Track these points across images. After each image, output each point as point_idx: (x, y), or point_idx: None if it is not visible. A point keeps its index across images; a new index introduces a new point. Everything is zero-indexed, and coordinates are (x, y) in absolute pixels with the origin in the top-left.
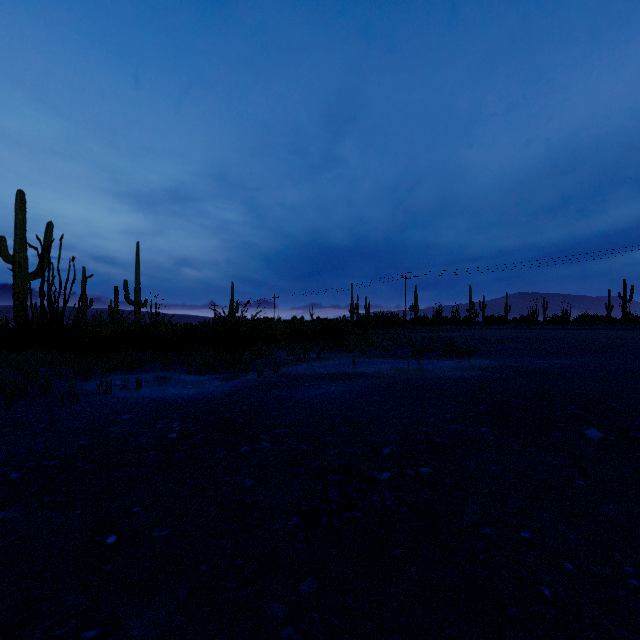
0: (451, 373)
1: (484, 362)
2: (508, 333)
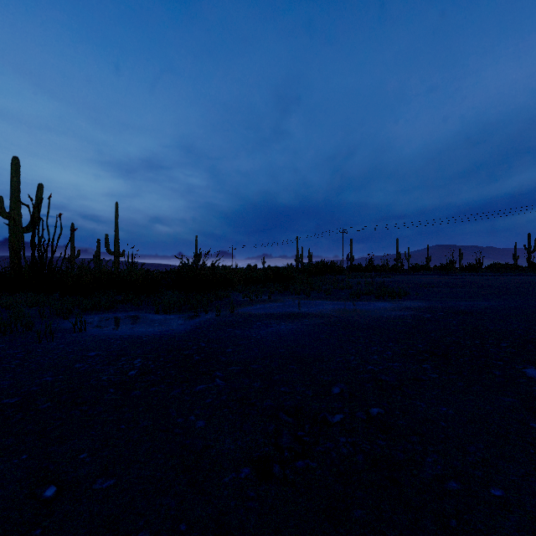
0: (387, 313)
1: (415, 303)
2: (431, 279)
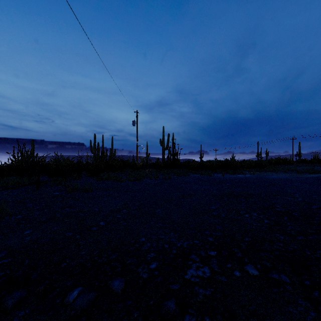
0: (309, 176)
1: None
2: None
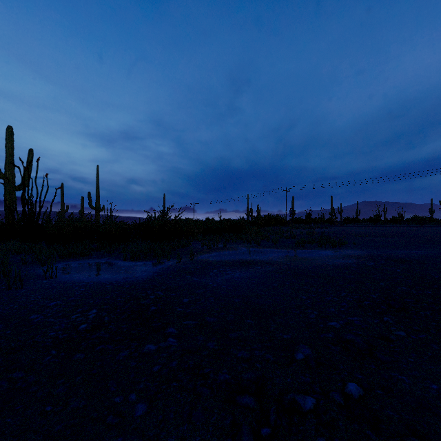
0: (332, 261)
1: (355, 252)
2: (363, 229)
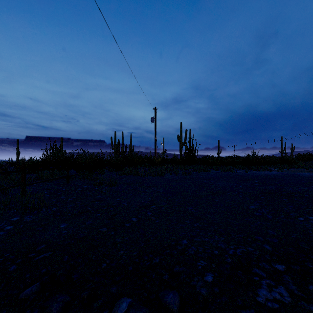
0: None
1: None
2: None
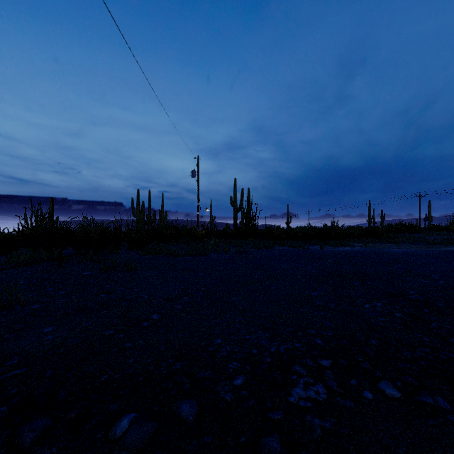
0: (447, 249)
1: None
2: None
